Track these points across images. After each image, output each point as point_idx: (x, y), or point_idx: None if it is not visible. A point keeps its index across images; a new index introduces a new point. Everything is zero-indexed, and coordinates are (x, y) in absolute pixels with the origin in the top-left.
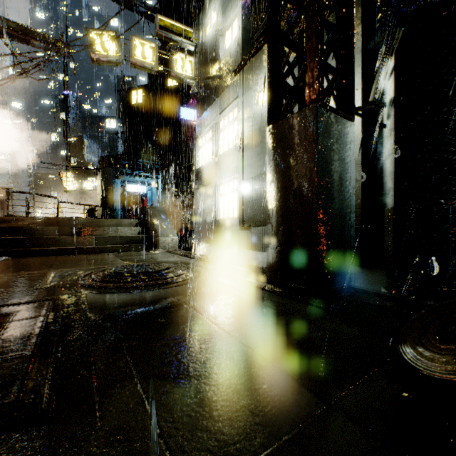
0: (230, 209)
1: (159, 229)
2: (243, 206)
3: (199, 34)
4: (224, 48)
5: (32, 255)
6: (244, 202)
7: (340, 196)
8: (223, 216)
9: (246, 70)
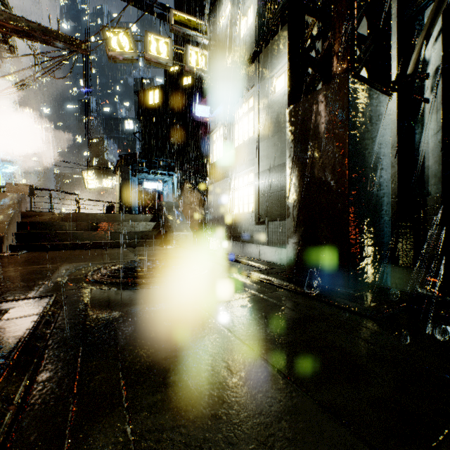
0: (245, 204)
1: (173, 224)
2: (259, 200)
3: (214, 27)
4: (239, 38)
5: (50, 249)
6: (260, 196)
7: (374, 182)
8: (238, 211)
9: (262, 57)
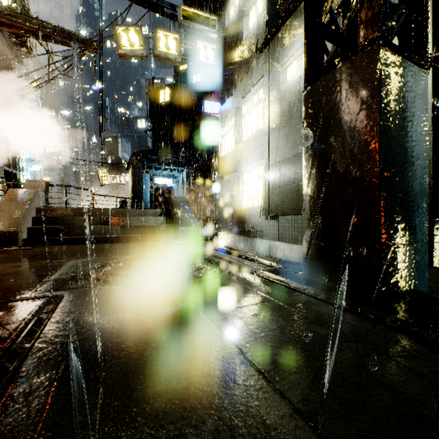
0: (254, 198)
1: (181, 218)
2: (269, 194)
3: (222, 20)
4: (248, 29)
5: (63, 243)
6: (270, 189)
7: (409, 170)
8: (247, 206)
9: (272, 45)
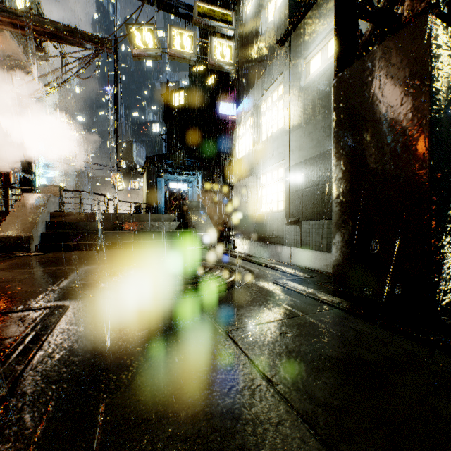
0: (274, 202)
1: (197, 224)
2: (290, 197)
3: (239, 16)
4: (267, 23)
5: (75, 249)
6: (292, 192)
7: None
8: (265, 210)
9: (293, 37)
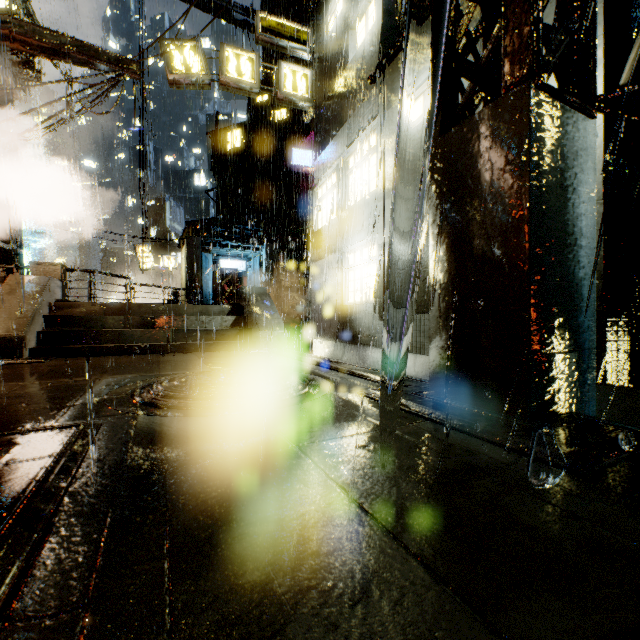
0: (364, 289)
1: (260, 319)
2: (384, 284)
3: (318, 34)
4: (355, 48)
5: (88, 354)
6: (387, 277)
7: (570, 253)
8: (353, 300)
9: (389, 73)
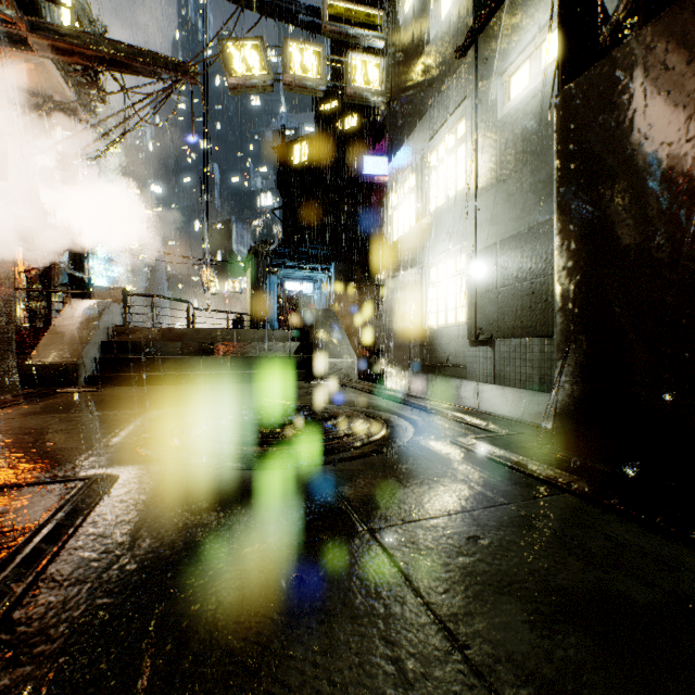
0: (449, 309)
1: (326, 345)
2: (476, 302)
3: (393, 17)
4: (438, 23)
5: (143, 383)
6: (479, 293)
7: None
8: (435, 323)
9: (482, 41)
